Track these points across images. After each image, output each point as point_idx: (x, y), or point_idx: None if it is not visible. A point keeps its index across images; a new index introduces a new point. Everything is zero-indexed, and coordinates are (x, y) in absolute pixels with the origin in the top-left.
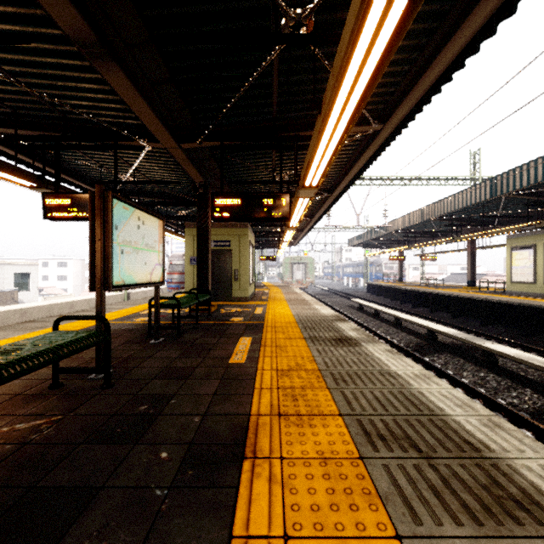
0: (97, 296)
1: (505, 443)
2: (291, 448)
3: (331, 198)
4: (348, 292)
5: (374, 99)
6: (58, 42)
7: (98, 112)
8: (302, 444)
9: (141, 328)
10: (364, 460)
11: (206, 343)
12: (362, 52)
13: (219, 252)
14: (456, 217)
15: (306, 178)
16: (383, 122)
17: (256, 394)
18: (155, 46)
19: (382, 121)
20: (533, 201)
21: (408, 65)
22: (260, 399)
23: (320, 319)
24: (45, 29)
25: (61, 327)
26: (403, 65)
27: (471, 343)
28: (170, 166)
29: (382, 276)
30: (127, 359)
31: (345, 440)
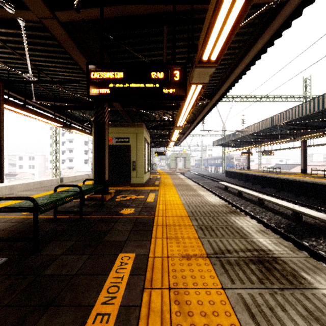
0: None
1: None
2: None
3: (210, 104)
4: (213, 176)
5: None
6: None
7: None
8: None
9: (10, 228)
10: None
11: (60, 275)
12: None
13: (120, 146)
14: (298, 122)
15: (205, 47)
16: None
17: None
18: None
19: None
20: None
21: None
22: None
23: (212, 210)
24: None
25: None
26: None
27: None
28: (69, 65)
29: (236, 166)
30: None
31: None
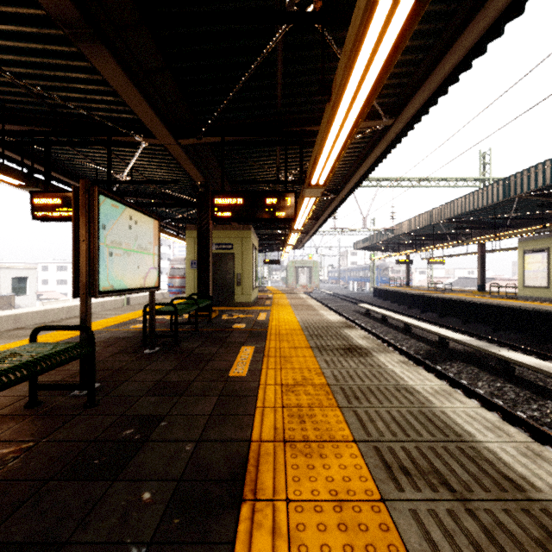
0: (81, 303)
1: (551, 479)
2: (299, 486)
3: (338, 199)
4: (354, 297)
5: (385, 91)
6: (41, 24)
7: (90, 105)
8: (311, 480)
9: (137, 336)
10: (386, 503)
11: (205, 353)
12: (380, 22)
13: (221, 255)
14: (466, 219)
15: (312, 175)
16: (394, 117)
17: (258, 415)
18: (147, 28)
19: (393, 115)
20: (548, 203)
21: (423, 53)
22: (262, 420)
23: (327, 325)
24: (26, 9)
25: (52, 335)
26: (417, 53)
27: (485, 351)
28: (169, 164)
29: (389, 280)
30: (118, 372)
31: (362, 475)
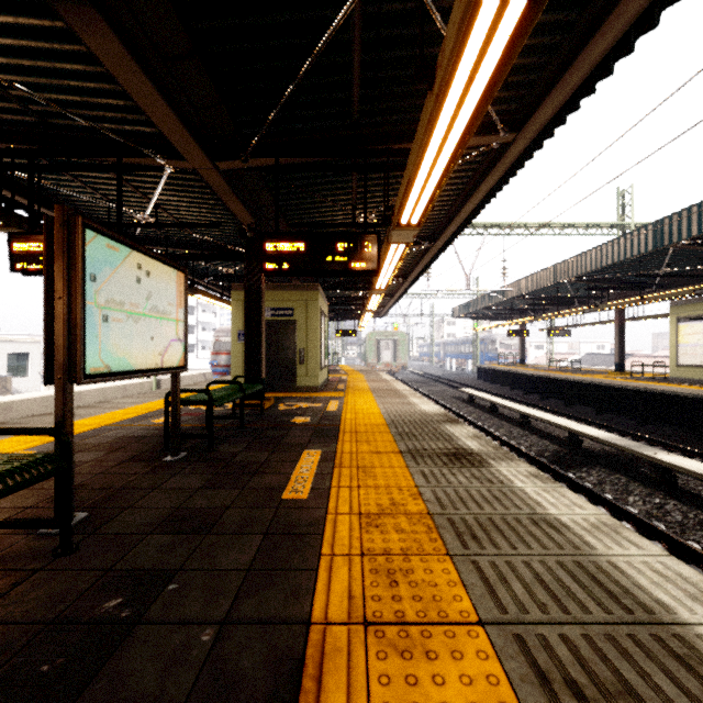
0: (57, 392)
1: None
2: None
3: (434, 249)
4: (453, 378)
5: (504, 93)
6: None
7: (92, 113)
8: None
9: (158, 435)
10: None
11: (251, 461)
12: None
13: (279, 323)
14: (601, 277)
15: (402, 211)
16: (516, 131)
17: (323, 569)
18: None
19: (514, 128)
20: None
21: (560, 35)
22: (330, 580)
23: (422, 419)
24: None
25: None
26: (553, 34)
27: (636, 454)
28: (207, 201)
29: (498, 357)
30: (119, 492)
31: (503, 700)
